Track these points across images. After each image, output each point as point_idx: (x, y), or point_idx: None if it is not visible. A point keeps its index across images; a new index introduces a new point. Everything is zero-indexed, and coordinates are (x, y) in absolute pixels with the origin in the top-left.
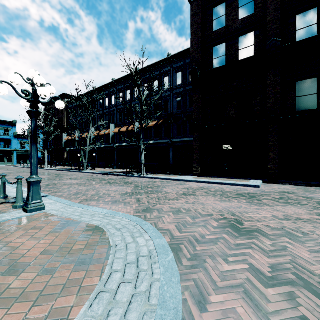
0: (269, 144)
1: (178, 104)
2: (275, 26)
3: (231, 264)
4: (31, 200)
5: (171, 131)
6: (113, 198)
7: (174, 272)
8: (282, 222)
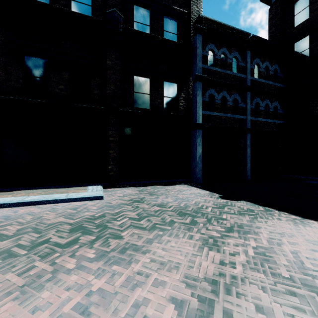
0: (110, 139)
1: None
2: None
3: None
4: None
5: None
6: None
7: None
8: None
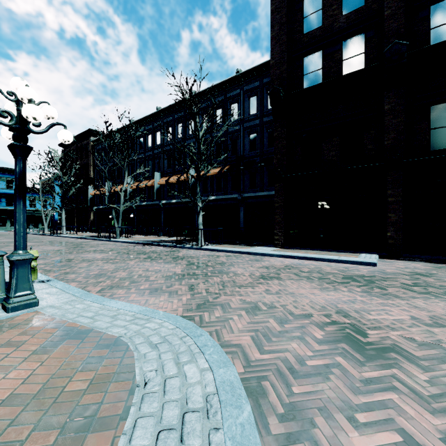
0: (388, 200)
1: (252, 142)
2: (397, 23)
3: (364, 430)
4: (14, 291)
5: (242, 181)
6: (153, 284)
7: None
8: (432, 331)
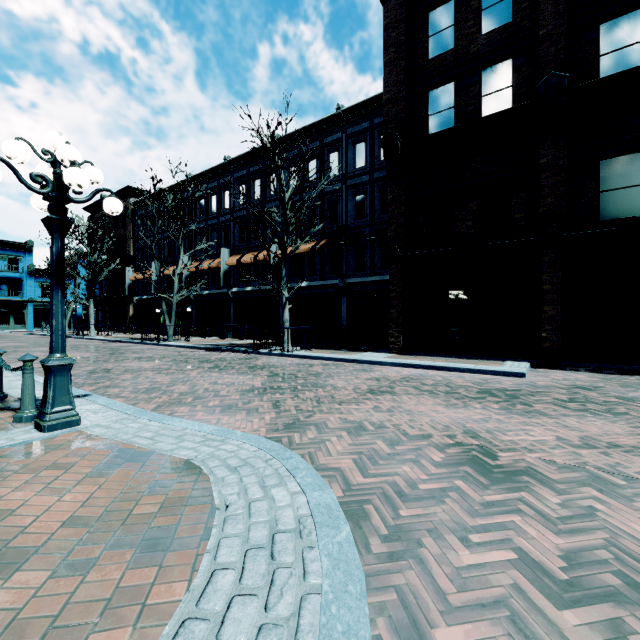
0: (543, 288)
1: (358, 207)
2: (556, 48)
3: (476, 549)
4: (50, 406)
5: (344, 262)
6: (225, 400)
7: (352, 571)
8: (579, 453)
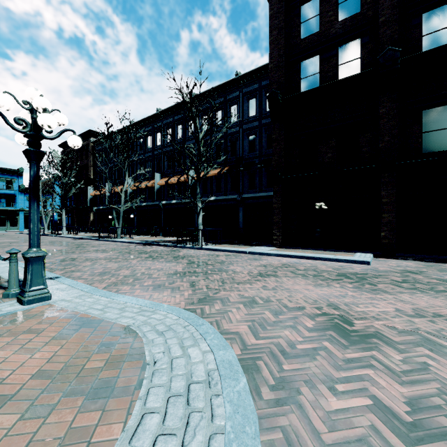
0: (382, 201)
1: (251, 144)
2: (391, 30)
3: (341, 396)
4: (29, 286)
5: (241, 182)
6: (156, 281)
7: (248, 414)
8: (413, 321)
